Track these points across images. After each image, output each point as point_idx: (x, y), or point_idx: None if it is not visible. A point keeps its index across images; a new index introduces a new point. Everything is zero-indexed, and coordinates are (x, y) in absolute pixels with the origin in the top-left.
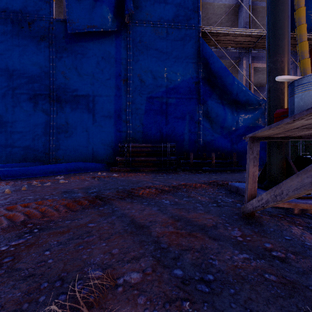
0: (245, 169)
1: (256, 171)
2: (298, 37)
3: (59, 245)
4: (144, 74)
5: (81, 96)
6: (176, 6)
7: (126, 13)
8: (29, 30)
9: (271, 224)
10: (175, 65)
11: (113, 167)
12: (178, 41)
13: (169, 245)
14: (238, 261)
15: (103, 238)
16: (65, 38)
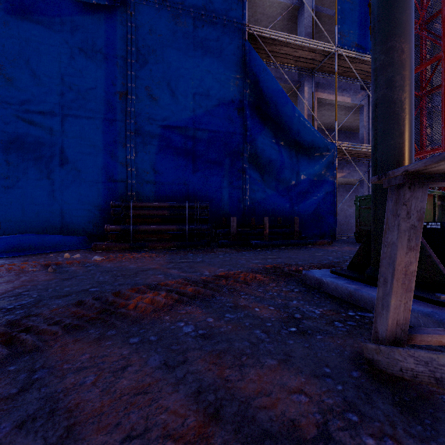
0: (312, 242)
1: (414, 263)
2: None
3: None
4: (157, 88)
5: (37, 114)
6: None
7: None
8: None
9: None
10: (208, 78)
11: (98, 243)
12: (213, 41)
13: None
14: None
15: None
16: (4, 3)
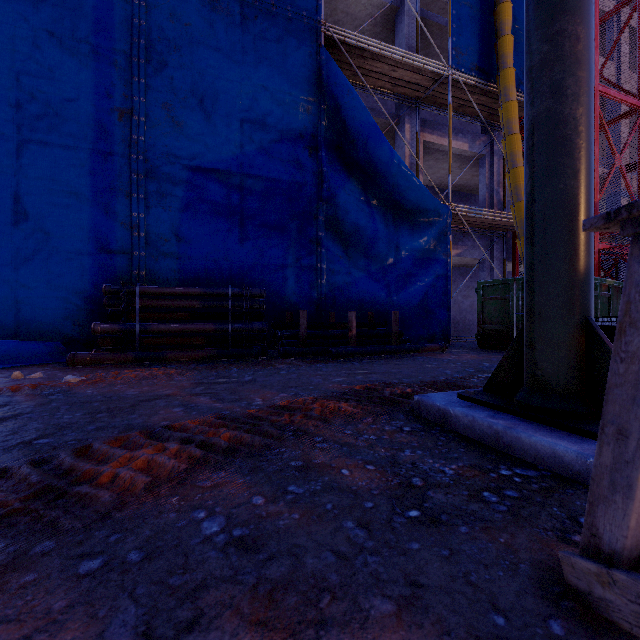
0: (419, 348)
1: None
2: (501, 92)
3: None
4: (182, 107)
5: None
6: None
7: None
8: None
9: None
10: (265, 98)
11: (79, 354)
12: (272, 42)
13: None
14: None
15: None
16: None
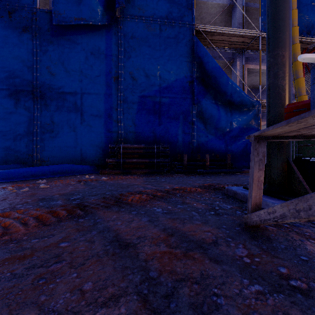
0: (240, 171)
1: (262, 176)
2: None
3: (12, 279)
4: (136, 72)
5: (68, 94)
6: (170, 2)
7: (117, 7)
8: (9, 20)
9: (281, 238)
10: (169, 63)
11: (103, 170)
12: (172, 38)
13: (160, 274)
14: (250, 297)
15: (75, 264)
16: (50, 31)
